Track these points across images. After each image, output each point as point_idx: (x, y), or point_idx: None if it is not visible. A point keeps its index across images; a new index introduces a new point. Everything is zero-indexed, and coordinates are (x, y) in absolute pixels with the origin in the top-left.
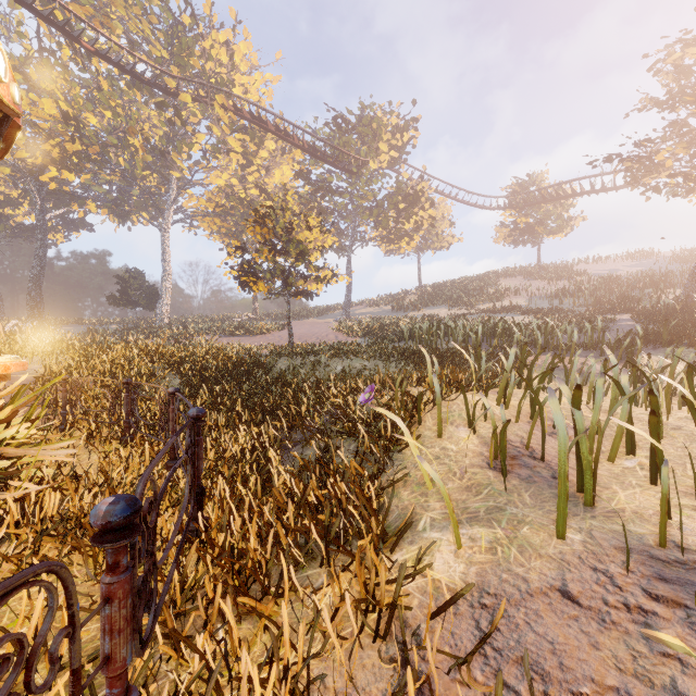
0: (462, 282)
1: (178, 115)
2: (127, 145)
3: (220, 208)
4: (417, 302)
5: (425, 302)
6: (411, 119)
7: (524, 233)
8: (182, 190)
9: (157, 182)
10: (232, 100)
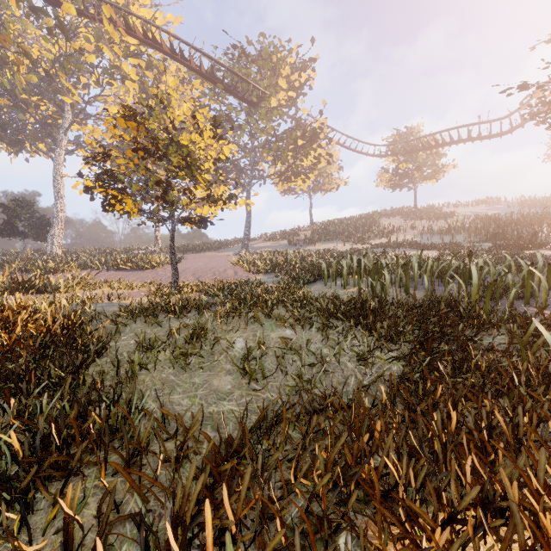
0: (349, 220)
1: (61, 28)
2: (7, 61)
3: (117, 139)
4: (312, 237)
5: (319, 237)
6: (309, 58)
7: (404, 177)
8: (75, 118)
9: (54, 113)
10: (122, 16)
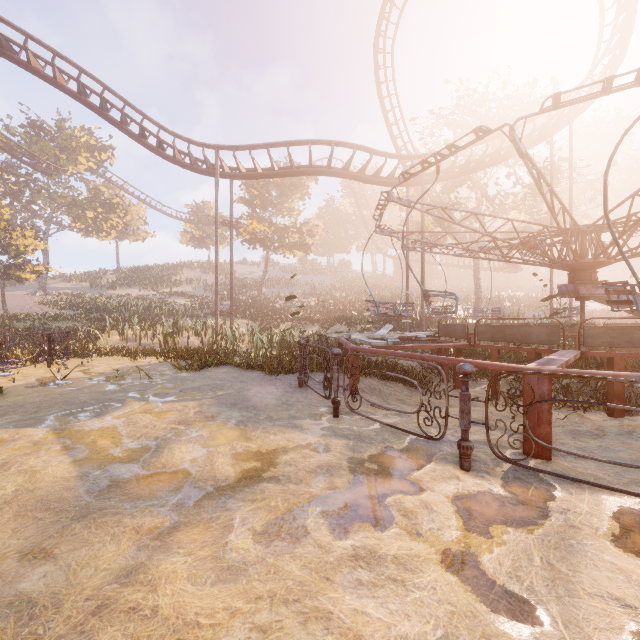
0: (156, 268)
1: None
2: None
3: None
4: (114, 283)
5: (122, 283)
6: (109, 146)
7: (199, 241)
8: None
9: None
10: None
